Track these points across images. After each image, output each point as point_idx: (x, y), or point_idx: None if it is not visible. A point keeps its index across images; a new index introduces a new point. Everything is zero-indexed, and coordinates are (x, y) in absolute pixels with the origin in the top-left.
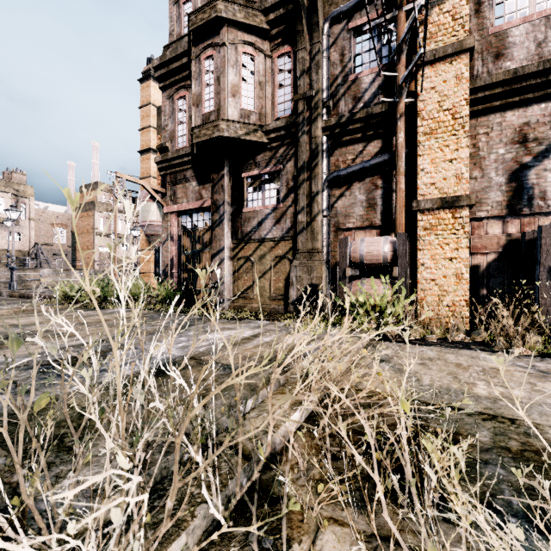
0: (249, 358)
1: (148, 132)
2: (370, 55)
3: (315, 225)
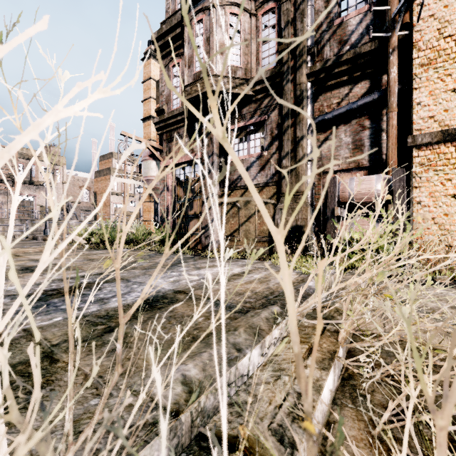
0: (242, 294)
1: (149, 102)
2: None
3: (300, 169)
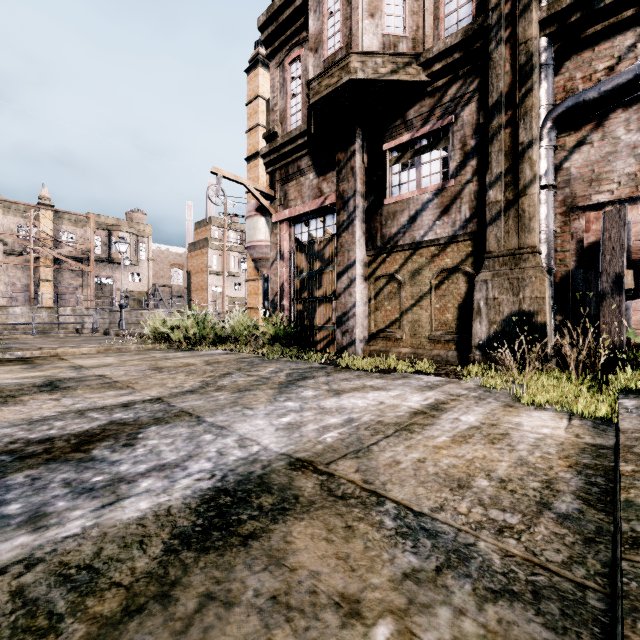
0: (466, 486)
1: (256, 132)
2: None
3: (526, 204)
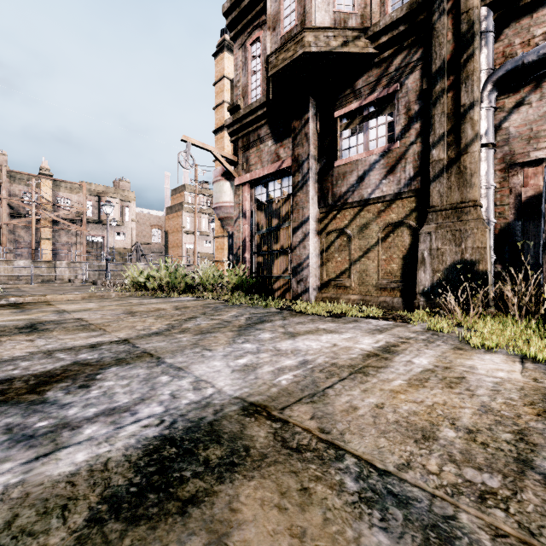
0: (432, 437)
1: (222, 108)
2: None
3: (467, 161)
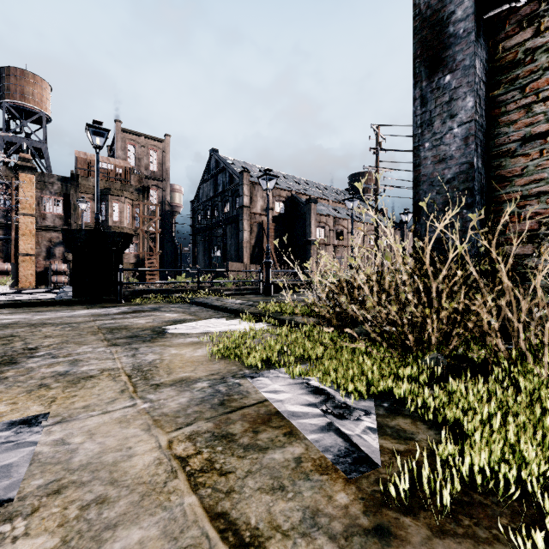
0: None
1: None
2: (1, 201)
3: None
